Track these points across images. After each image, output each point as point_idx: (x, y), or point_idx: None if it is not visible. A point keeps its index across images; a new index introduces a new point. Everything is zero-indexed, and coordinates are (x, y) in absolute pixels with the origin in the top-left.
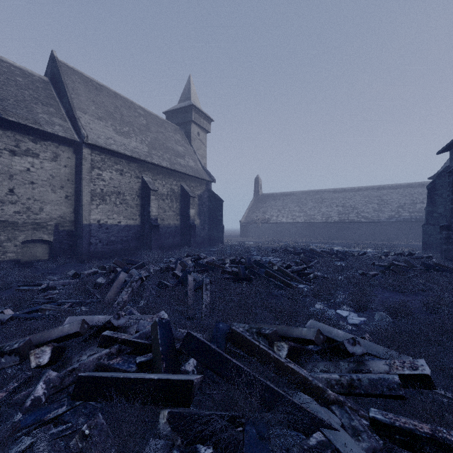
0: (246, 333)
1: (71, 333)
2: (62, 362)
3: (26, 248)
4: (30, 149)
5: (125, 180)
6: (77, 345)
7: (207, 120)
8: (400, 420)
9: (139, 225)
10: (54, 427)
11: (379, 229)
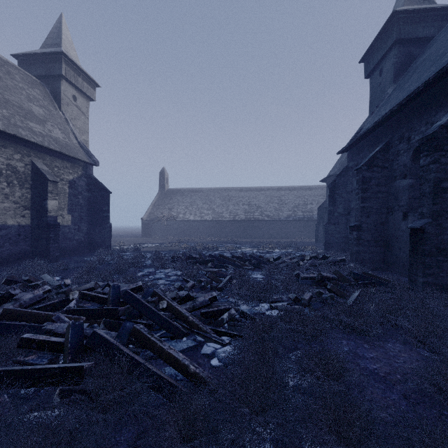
0: None
1: None
2: None
3: None
4: None
5: None
6: None
7: (90, 83)
8: None
9: None
10: None
11: (279, 227)
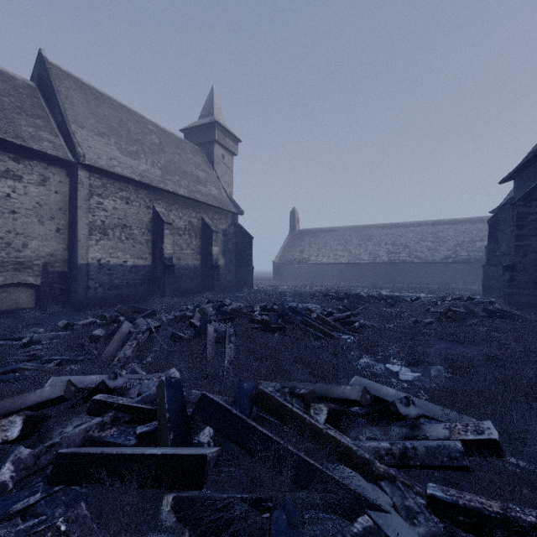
0: (276, 394)
1: (52, 397)
2: (40, 435)
3: (5, 294)
4: (10, 170)
5: (132, 211)
6: (61, 413)
7: (234, 141)
8: (464, 497)
9: (150, 265)
10: (23, 522)
11: (433, 271)
